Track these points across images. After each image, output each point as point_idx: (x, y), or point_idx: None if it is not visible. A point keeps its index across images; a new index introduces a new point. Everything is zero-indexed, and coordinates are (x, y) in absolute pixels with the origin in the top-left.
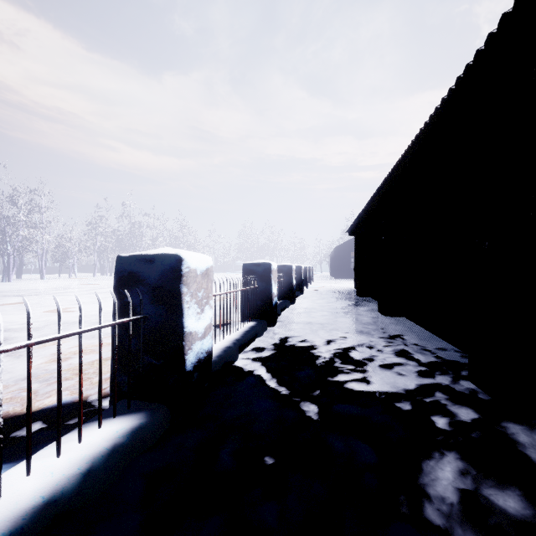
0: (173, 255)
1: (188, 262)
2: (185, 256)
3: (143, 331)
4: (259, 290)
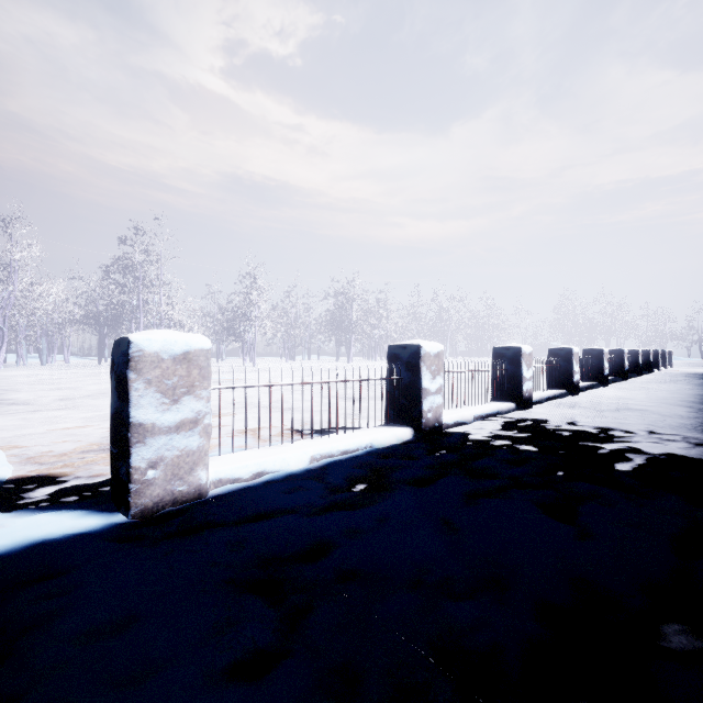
0: (601, 349)
1: (604, 350)
2: (604, 349)
3: (593, 366)
4: (616, 362)
